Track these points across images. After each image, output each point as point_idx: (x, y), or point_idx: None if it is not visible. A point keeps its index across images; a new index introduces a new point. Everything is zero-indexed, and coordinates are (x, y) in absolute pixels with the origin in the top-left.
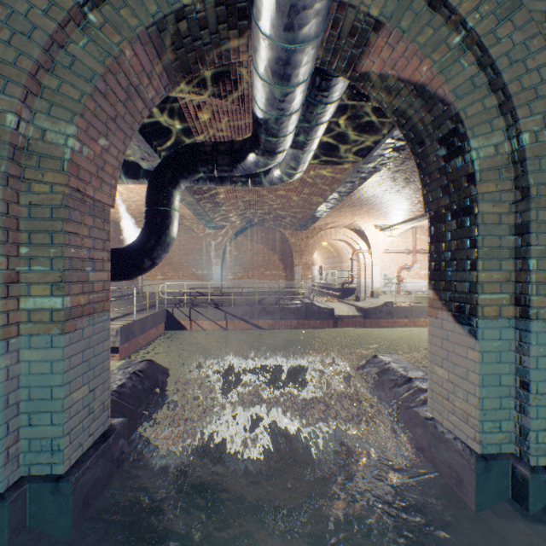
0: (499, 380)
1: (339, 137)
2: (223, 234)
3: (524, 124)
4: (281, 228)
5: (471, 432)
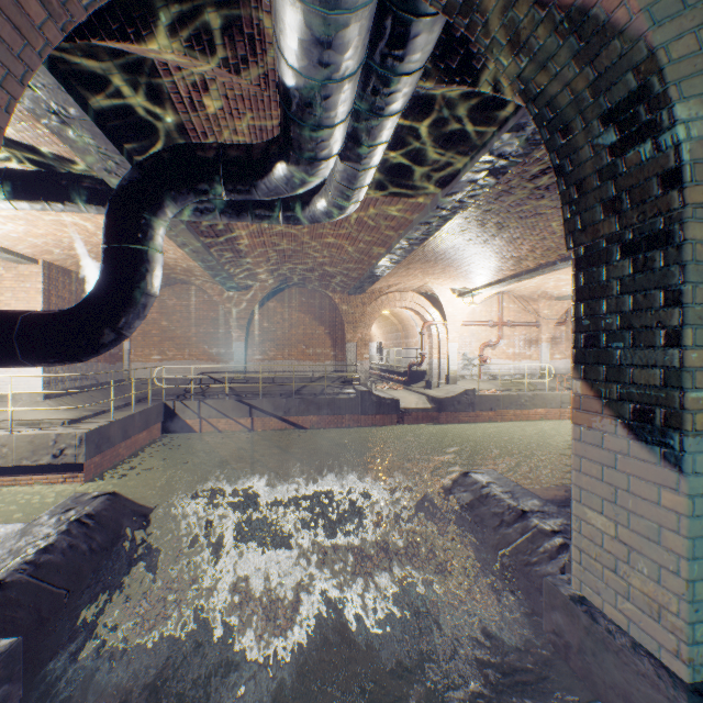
0: None
1: (414, 152)
2: (247, 297)
3: None
4: (328, 290)
5: (669, 641)
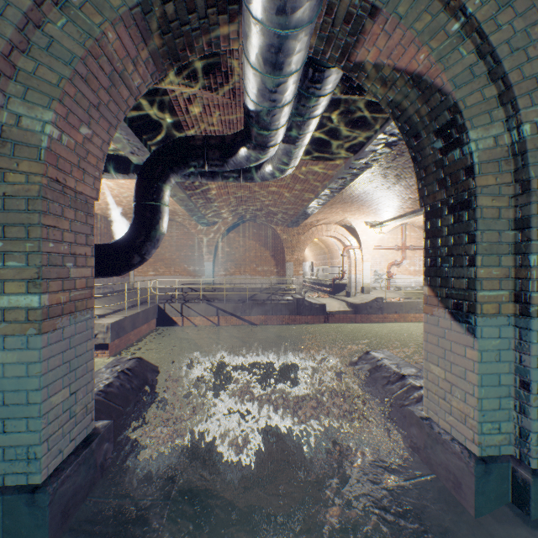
0: (498, 379)
1: (332, 133)
2: (214, 230)
3: (525, 115)
4: (272, 224)
5: (469, 434)
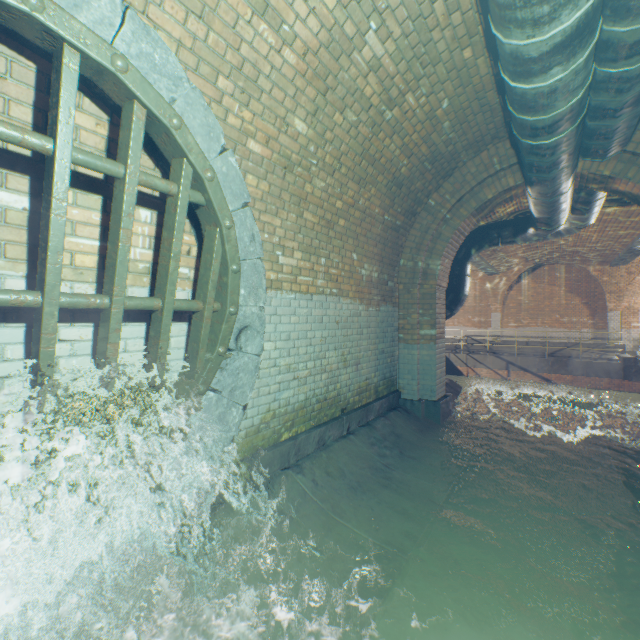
0: None
1: None
2: (502, 278)
3: None
4: (583, 265)
5: None
